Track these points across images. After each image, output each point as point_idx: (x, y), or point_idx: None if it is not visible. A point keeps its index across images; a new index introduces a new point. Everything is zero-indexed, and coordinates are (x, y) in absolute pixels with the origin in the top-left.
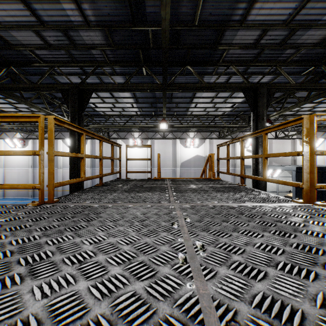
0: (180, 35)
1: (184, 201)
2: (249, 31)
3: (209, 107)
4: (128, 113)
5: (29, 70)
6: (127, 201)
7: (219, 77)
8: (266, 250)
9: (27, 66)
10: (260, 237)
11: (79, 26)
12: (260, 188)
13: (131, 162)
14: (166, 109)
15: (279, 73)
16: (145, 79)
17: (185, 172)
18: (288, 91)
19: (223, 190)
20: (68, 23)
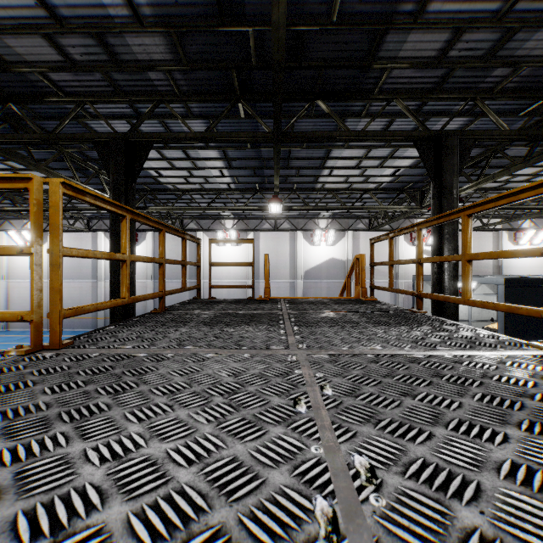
0: (305, 43)
1: (316, 346)
2: (429, 33)
3: (353, 176)
4: (214, 186)
5: (42, 109)
6: (204, 345)
7: (374, 119)
8: (535, 488)
9: (37, 103)
10: (500, 441)
11: (124, 26)
12: (447, 316)
13: (220, 270)
14: (280, 179)
15: (480, 113)
16: (244, 125)
17: (311, 288)
18: (492, 147)
19: (386, 322)
20: (105, 21)
